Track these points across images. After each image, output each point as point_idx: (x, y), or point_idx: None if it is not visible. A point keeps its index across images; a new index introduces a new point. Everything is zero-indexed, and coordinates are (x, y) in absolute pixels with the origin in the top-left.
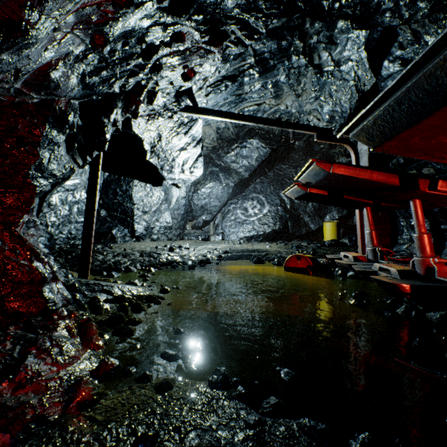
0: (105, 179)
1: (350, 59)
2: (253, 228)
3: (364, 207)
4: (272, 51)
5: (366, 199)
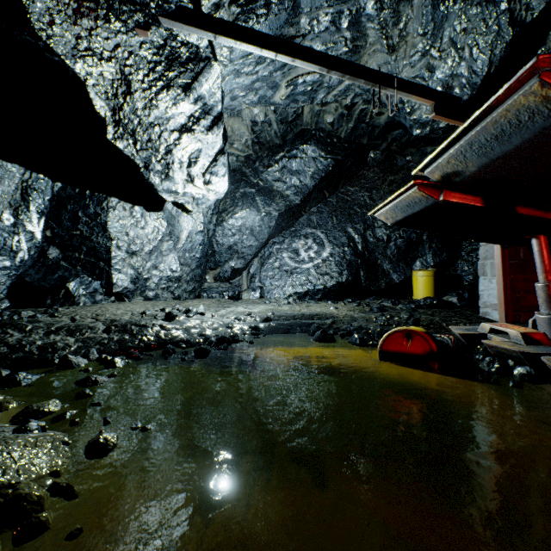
0: (56, 194)
1: None
2: (307, 279)
3: (535, 236)
4: None
5: None
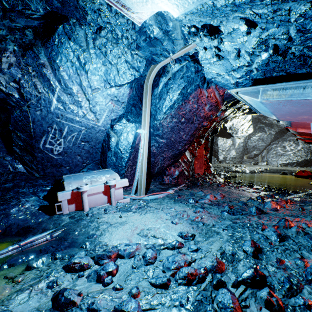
0: None
1: None
2: (288, 158)
3: None
4: None
5: None
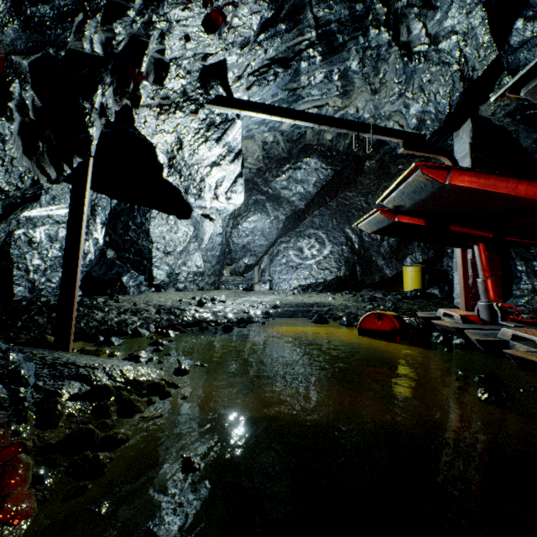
0: (113, 209)
1: (455, 31)
2: (310, 274)
3: (475, 243)
4: (342, 20)
5: (485, 231)
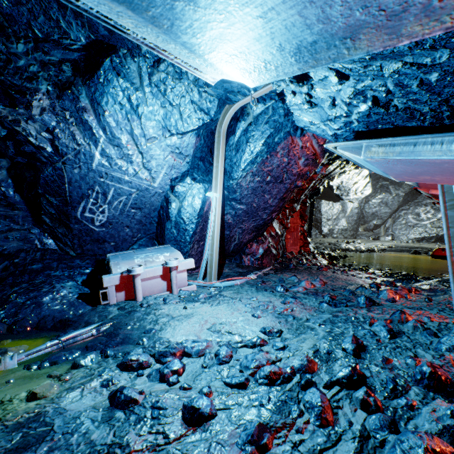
0: None
1: None
2: (424, 230)
3: None
4: None
5: None
